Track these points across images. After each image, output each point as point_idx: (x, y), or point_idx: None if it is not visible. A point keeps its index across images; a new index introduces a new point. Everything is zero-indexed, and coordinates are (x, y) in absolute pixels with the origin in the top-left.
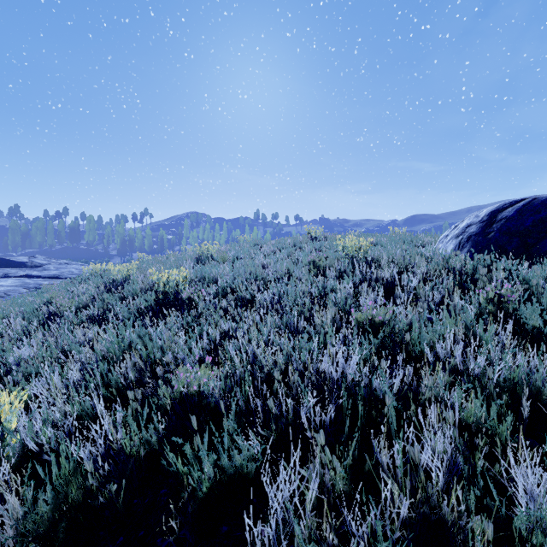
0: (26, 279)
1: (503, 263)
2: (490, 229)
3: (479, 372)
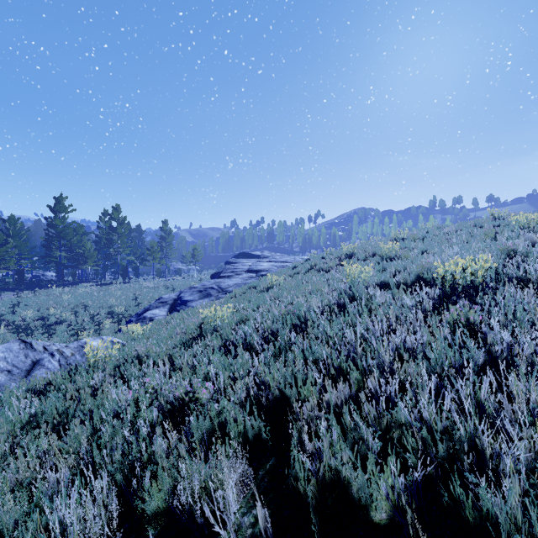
0: (272, 262)
1: None
2: None
3: None
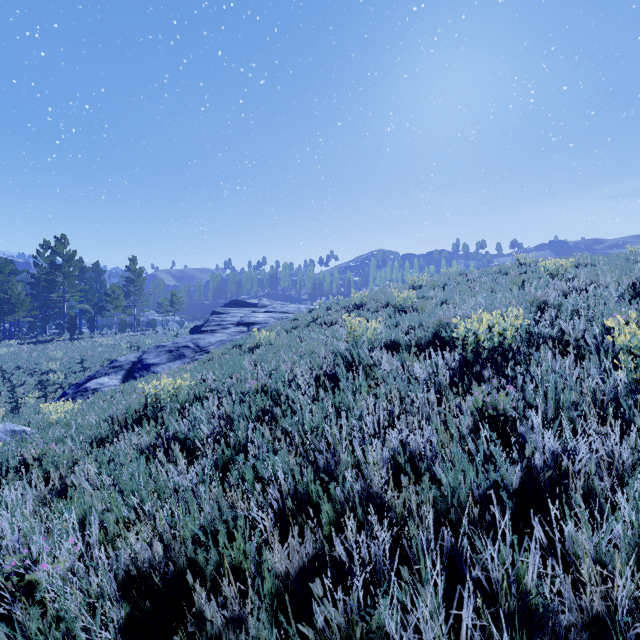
0: (270, 313)
1: None
2: None
3: None
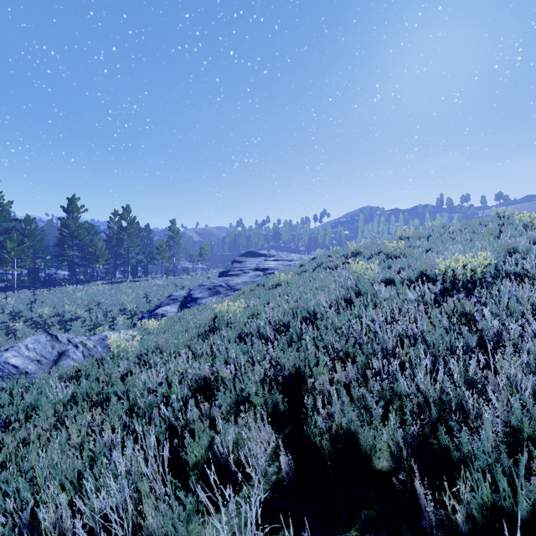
0: (278, 261)
1: None
2: None
3: None
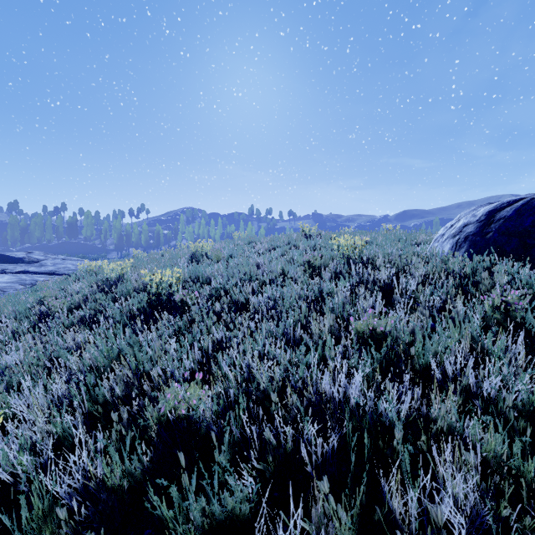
0: (23, 275)
1: (504, 265)
2: (488, 229)
3: (492, 394)
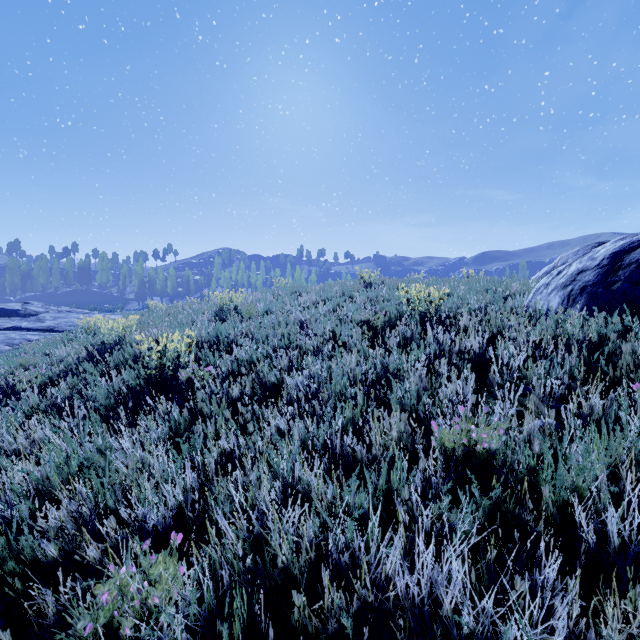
0: (12, 332)
1: None
2: (614, 277)
3: None
